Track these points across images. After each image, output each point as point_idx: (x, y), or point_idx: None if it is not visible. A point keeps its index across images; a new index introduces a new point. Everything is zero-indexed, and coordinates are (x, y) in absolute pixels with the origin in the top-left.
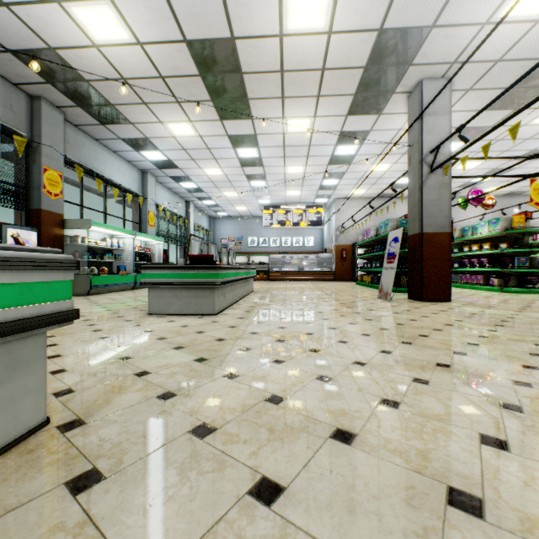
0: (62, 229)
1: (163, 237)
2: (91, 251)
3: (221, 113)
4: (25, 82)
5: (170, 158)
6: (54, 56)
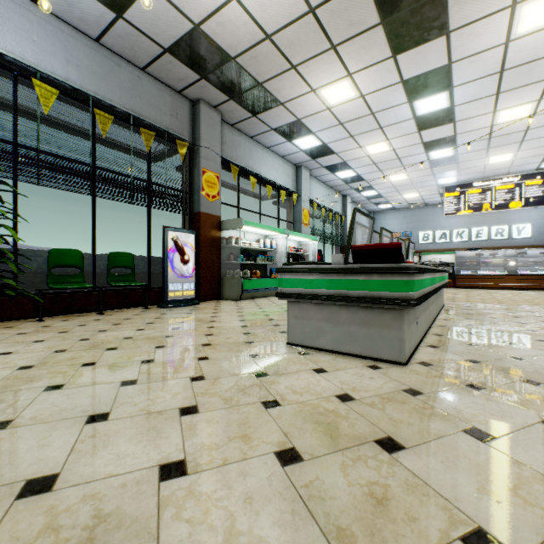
0: (219, 231)
1: (317, 236)
2: (245, 253)
3: (395, 41)
4: (185, 85)
5: (324, 142)
6: (200, 38)
